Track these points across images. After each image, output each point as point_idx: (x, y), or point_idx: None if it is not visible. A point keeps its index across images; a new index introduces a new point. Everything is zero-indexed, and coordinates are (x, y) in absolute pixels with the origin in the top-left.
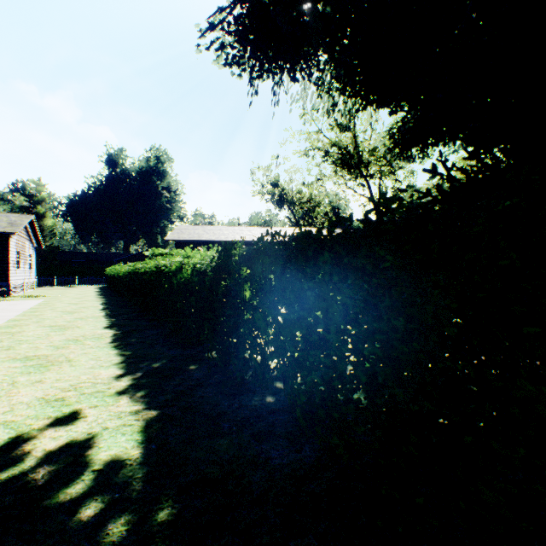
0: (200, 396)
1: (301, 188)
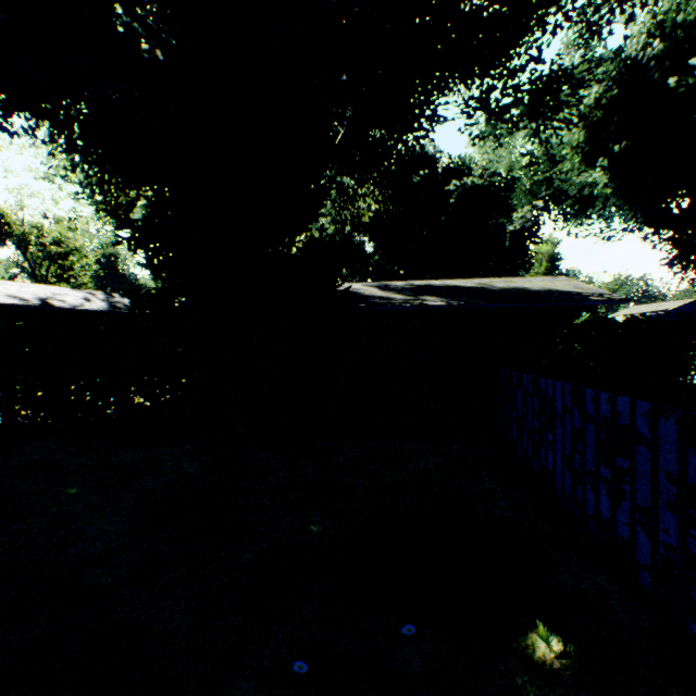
0: None
1: (43, 222)
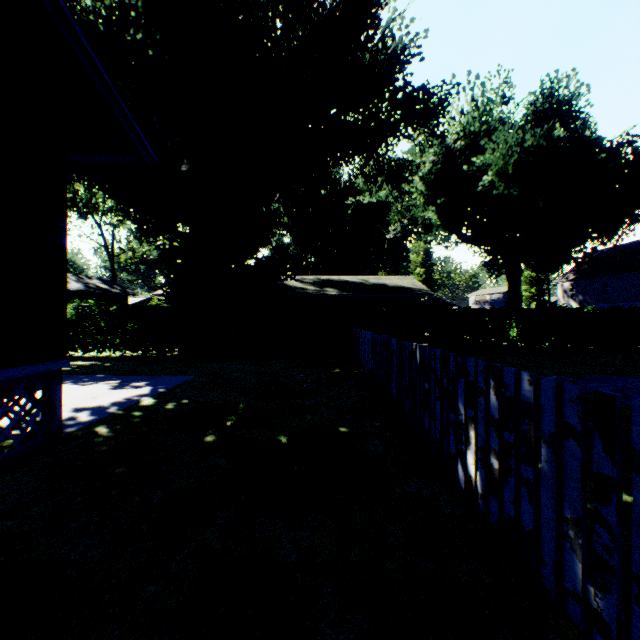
0: (88, 359)
1: None
